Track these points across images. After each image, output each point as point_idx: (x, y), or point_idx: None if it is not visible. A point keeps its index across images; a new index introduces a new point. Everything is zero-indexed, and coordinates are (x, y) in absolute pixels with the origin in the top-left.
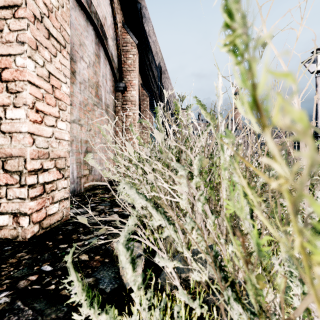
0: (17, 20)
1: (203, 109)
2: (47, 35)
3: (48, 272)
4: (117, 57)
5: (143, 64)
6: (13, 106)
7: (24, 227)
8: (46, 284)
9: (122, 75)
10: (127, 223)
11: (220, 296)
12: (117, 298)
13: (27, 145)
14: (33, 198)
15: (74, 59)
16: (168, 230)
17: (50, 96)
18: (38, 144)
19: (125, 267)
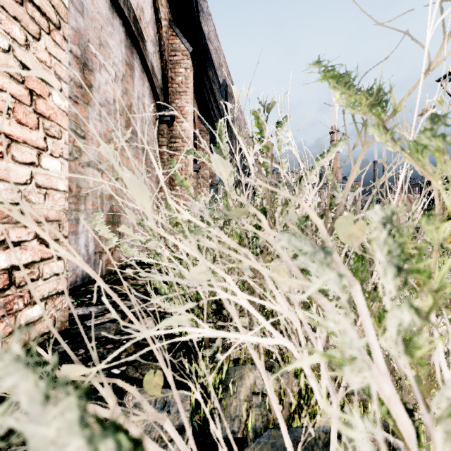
0: None
1: (344, 87)
2: None
3: None
4: (161, 71)
5: (200, 84)
6: None
7: None
8: None
9: (168, 99)
10: None
11: None
12: None
13: None
14: None
15: (90, 66)
16: None
17: (26, 109)
18: None
19: None
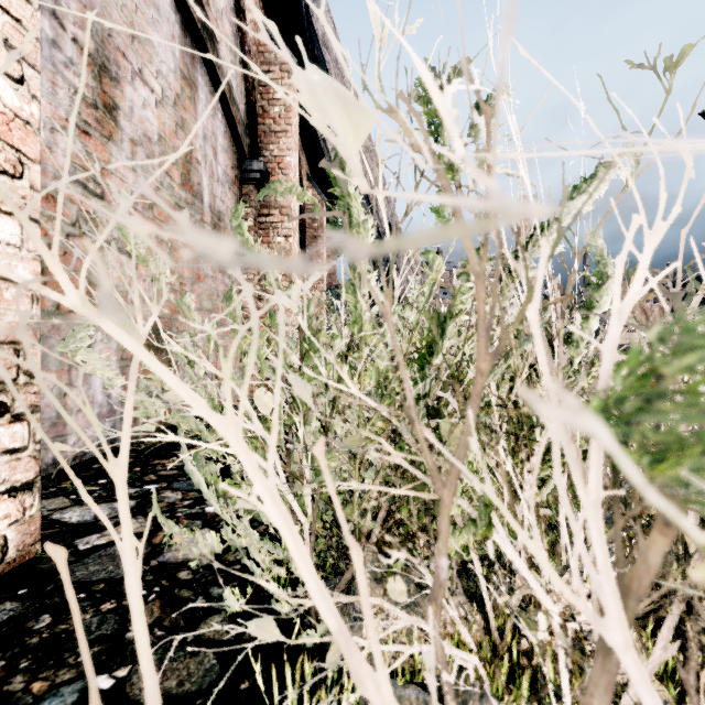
0: None
1: None
2: None
3: None
4: (244, 96)
5: None
6: None
7: None
8: None
9: (257, 143)
10: None
11: None
12: None
13: None
14: None
15: (114, 73)
16: None
17: None
18: None
19: None
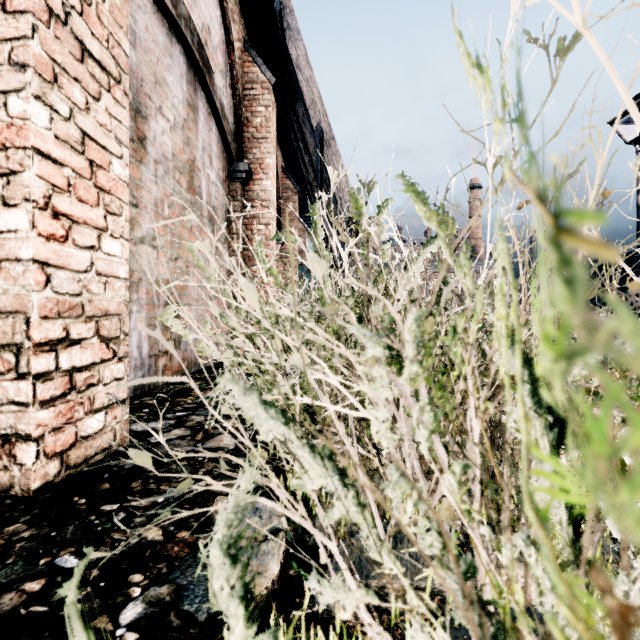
0: (10, 17)
1: (421, 203)
2: (79, 53)
3: (70, 572)
4: (232, 110)
5: (286, 126)
6: (1, 203)
7: (25, 465)
8: (61, 601)
9: (243, 148)
10: (235, 487)
11: (463, 639)
12: (223, 637)
13: (33, 288)
14: (46, 403)
15: (144, 113)
16: (343, 506)
17: (86, 184)
18: (57, 285)
19: (225, 612)
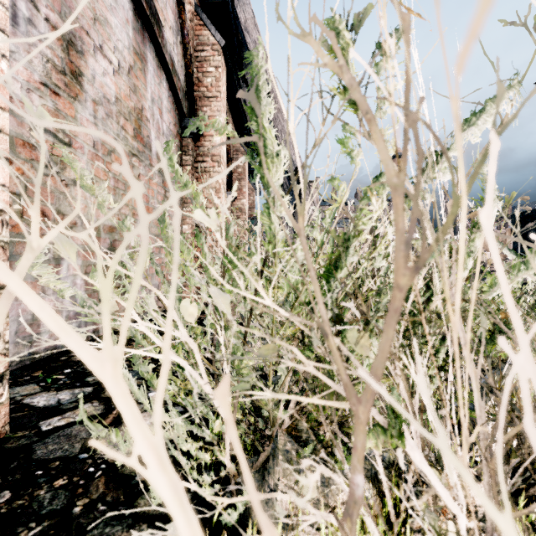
0: None
1: None
2: None
3: None
4: (184, 69)
5: (235, 90)
6: None
7: None
8: None
9: (194, 106)
10: None
11: None
12: None
13: None
14: None
15: (79, 47)
16: None
17: None
18: None
19: None
